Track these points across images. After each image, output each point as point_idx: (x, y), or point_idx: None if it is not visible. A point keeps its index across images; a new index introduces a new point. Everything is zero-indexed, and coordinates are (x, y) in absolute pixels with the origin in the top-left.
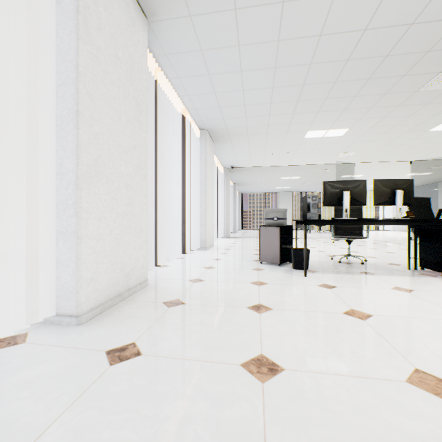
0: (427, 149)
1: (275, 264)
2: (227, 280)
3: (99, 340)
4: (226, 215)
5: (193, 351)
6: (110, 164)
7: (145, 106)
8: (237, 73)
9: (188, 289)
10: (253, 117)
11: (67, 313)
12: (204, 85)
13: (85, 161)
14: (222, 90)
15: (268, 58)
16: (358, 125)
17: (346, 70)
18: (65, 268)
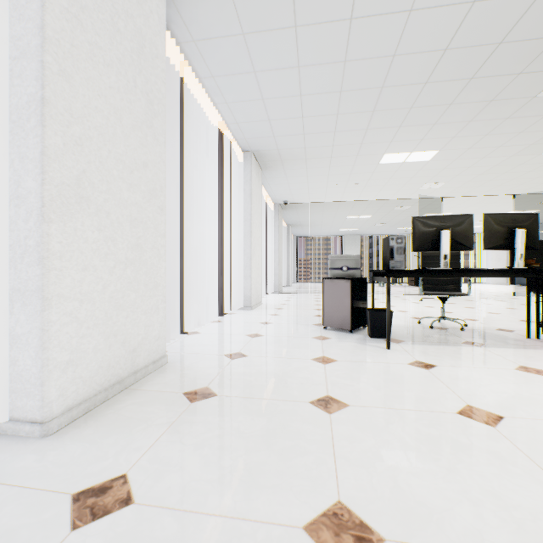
0: (537, 179)
1: (345, 331)
2: (279, 355)
3: (68, 470)
4: (277, 264)
5: (222, 495)
6: (104, 186)
7: (162, 108)
8: (292, 70)
9: (224, 370)
10: (313, 135)
11: (27, 417)
12: (248, 88)
13: (58, 178)
14: (273, 94)
15: (336, 46)
16: (451, 145)
17: (442, 65)
18: (24, 346)
